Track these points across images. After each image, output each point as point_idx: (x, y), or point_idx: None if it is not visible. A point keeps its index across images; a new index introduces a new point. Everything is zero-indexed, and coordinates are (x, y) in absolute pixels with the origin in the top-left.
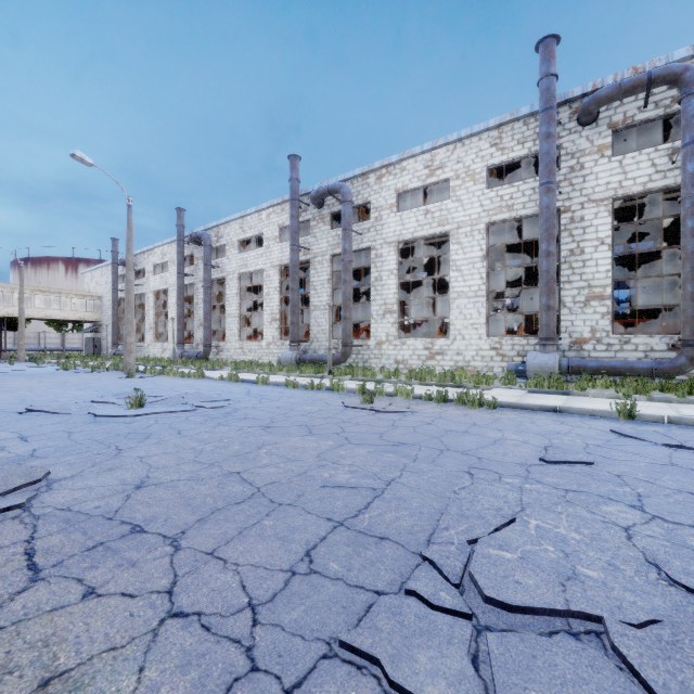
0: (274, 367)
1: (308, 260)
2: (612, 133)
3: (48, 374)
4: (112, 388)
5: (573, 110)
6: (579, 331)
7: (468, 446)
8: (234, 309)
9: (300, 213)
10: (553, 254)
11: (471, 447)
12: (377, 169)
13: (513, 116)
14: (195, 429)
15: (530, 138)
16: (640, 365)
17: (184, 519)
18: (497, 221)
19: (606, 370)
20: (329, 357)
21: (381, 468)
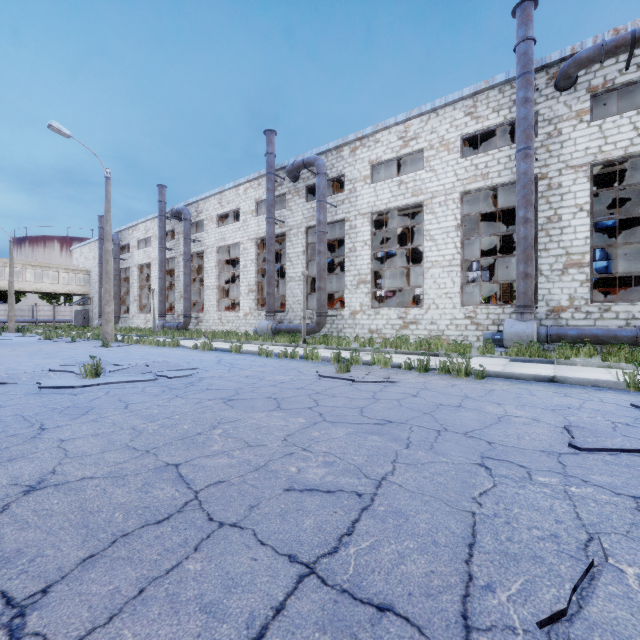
0: (250, 336)
1: (284, 233)
2: (591, 98)
3: (27, 343)
4: (81, 357)
5: (550, 75)
6: (557, 299)
7: (470, 425)
8: (213, 281)
9: (276, 187)
10: (531, 220)
11: (473, 426)
12: (351, 142)
13: (488, 84)
14: (146, 403)
15: (506, 105)
16: (623, 333)
17: (62, 559)
18: (471, 190)
19: (587, 338)
20: (303, 326)
21: (365, 459)
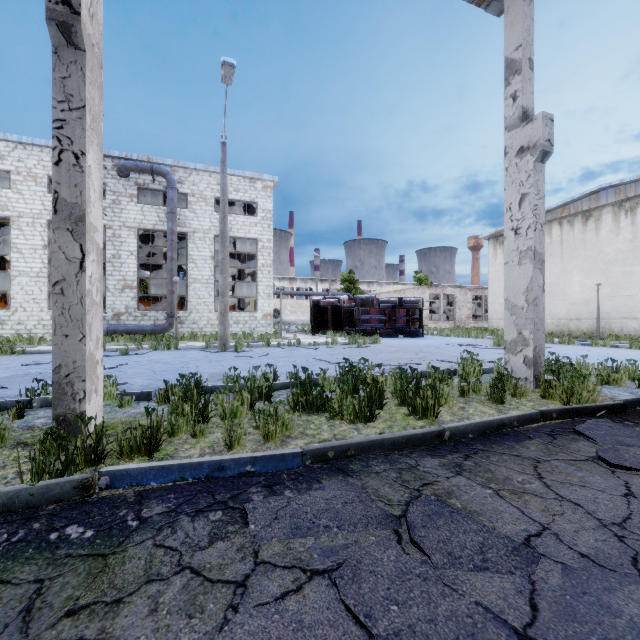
0: None
1: None
2: (138, 189)
3: None
4: None
5: (115, 163)
6: (119, 307)
7: None
8: None
9: None
10: None
11: None
12: None
13: None
14: None
15: None
16: (148, 328)
17: None
18: None
19: (130, 331)
20: None
21: None
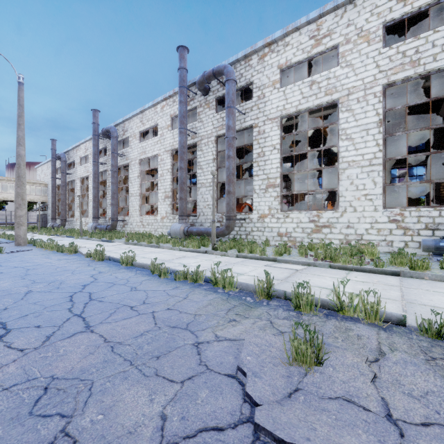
0: (162, 239)
1: (195, 143)
2: None
3: None
4: None
5: None
6: None
7: None
8: (136, 189)
9: (189, 101)
10: None
11: None
12: (260, 49)
13: None
14: None
15: None
16: None
17: None
18: (396, 81)
19: None
20: (212, 230)
21: None
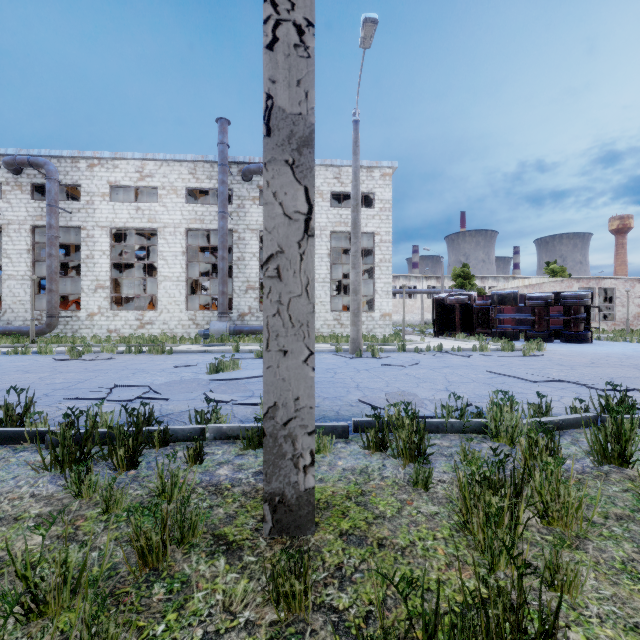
0: None
1: None
2: (259, 191)
3: None
4: None
5: (239, 169)
6: (243, 308)
7: (141, 367)
8: None
9: None
10: (226, 259)
11: (142, 367)
12: (89, 158)
13: (204, 159)
14: None
15: (215, 177)
16: None
17: None
18: (193, 228)
19: (254, 332)
20: (32, 327)
21: (84, 377)
